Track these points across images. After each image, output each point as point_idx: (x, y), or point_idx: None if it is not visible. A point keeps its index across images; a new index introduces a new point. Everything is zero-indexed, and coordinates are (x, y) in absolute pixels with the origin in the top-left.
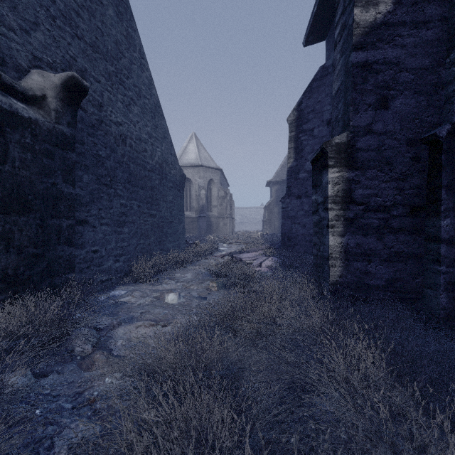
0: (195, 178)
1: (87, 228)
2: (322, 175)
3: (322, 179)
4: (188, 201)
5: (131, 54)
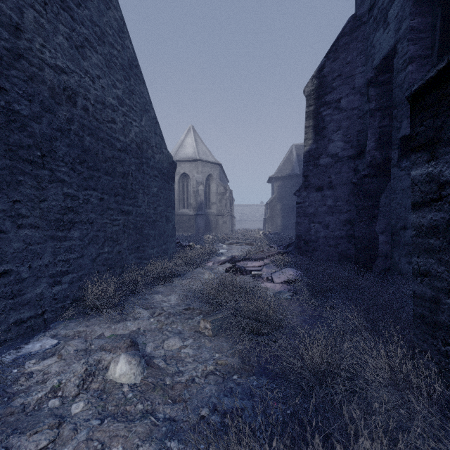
0: (192, 173)
1: None
2: None
3: None
4: (185, 198)
5: None
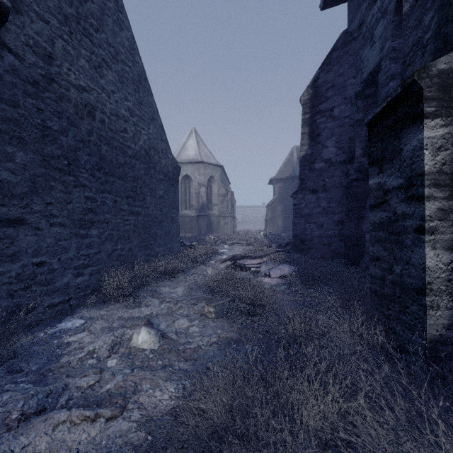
0: (194, 175)
1: (23, 231)
2: (401, 138)
3: (401, 145)
4: (188, 199)
5: (102, 1)
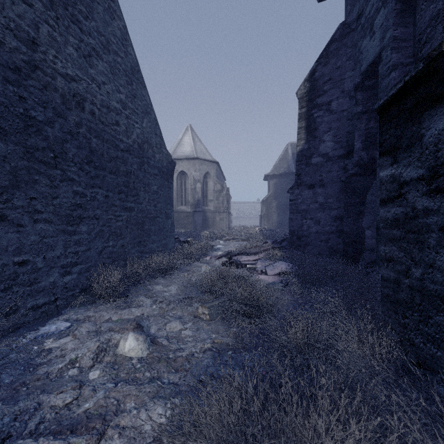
0: (190, 171)
1: (3, 228)
2: (422, 122)
3: (422, 130)
4: (183, 195)
5: None
